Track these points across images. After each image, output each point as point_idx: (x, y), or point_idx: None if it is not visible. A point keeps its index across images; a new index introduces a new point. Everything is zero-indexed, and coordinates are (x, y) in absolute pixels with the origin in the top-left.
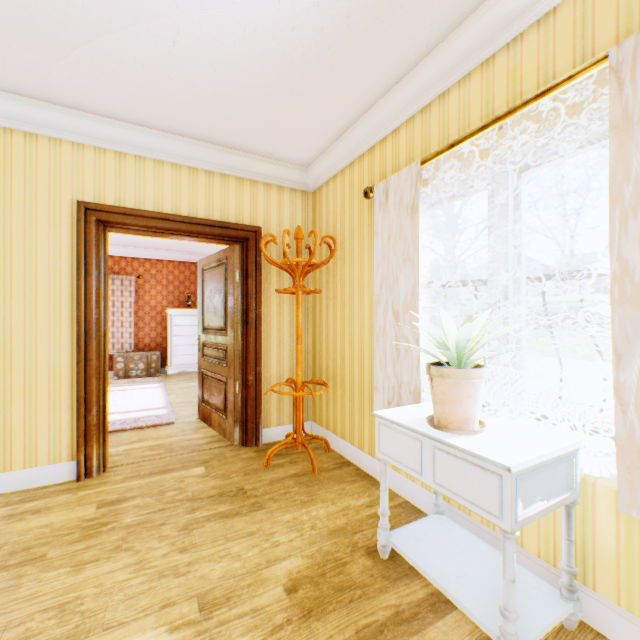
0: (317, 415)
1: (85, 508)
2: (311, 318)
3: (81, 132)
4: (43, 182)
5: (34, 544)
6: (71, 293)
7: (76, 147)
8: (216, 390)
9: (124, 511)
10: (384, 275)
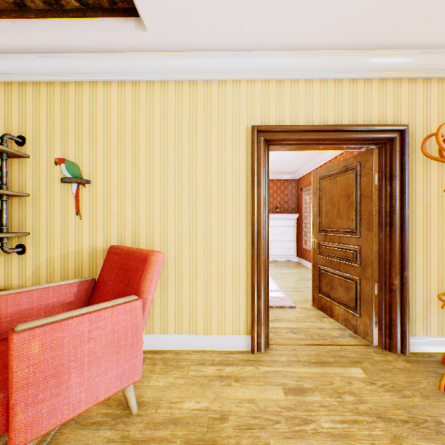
0: None
1: (273, 389)
2: None
3: (253, 70)
4: (228, 116)
5: (252, 423)
6: (245, 201)
7: (249, 84)
8: (340, 286)
9: (313, 408)
10: None
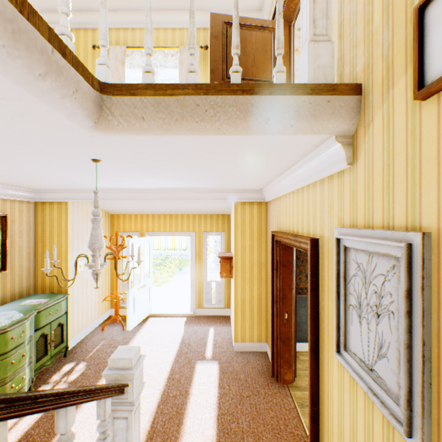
0: None
1: None
2: None
3: None
4: None
5: None
6: None
7: None
8: None
9: None
10: None
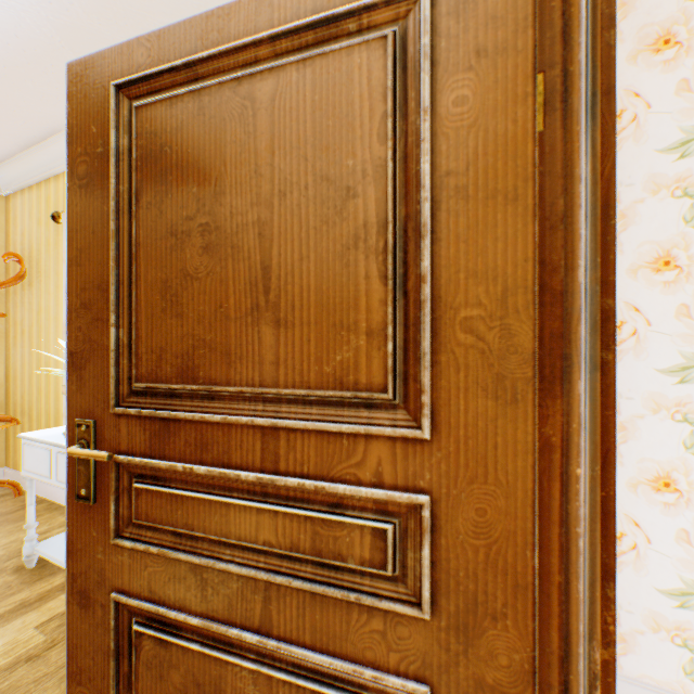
0: (12, 458)
1: None
2: (5, 345)
3: None
4: None
5: None
6: None
7: None
8: None
9: None
10: None
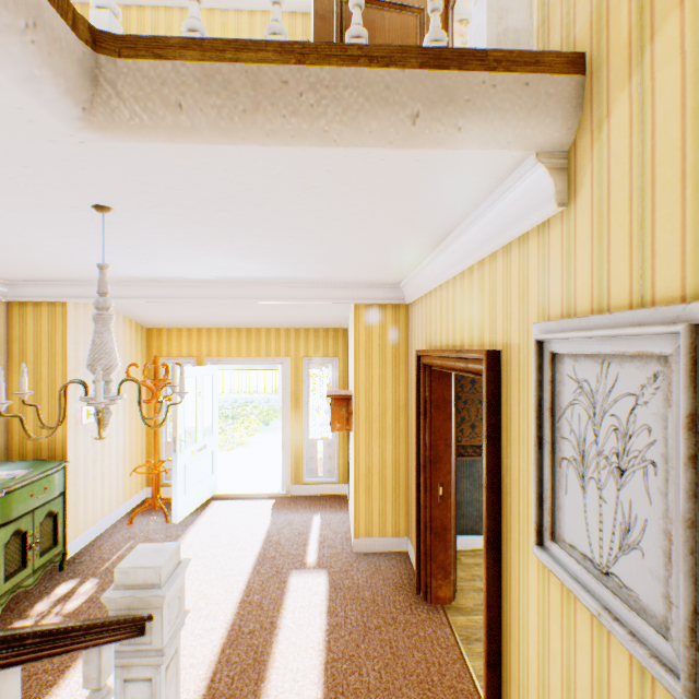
0: None
1: None
2: None
3: None
4: None
5: None
6: None
7: None
8: None
9: None
10: None
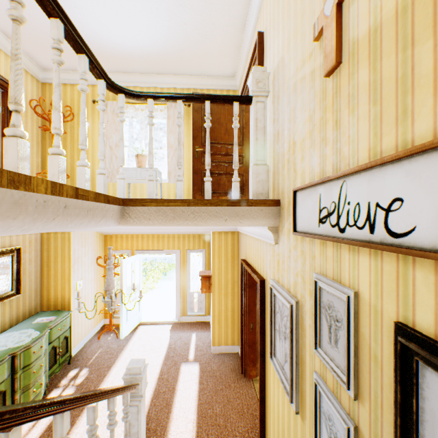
0: None
1: None
2: (41, 149)
3: None
4: None
5: None
6: None
7: None
8: None
9: None
10: (105, 134)
